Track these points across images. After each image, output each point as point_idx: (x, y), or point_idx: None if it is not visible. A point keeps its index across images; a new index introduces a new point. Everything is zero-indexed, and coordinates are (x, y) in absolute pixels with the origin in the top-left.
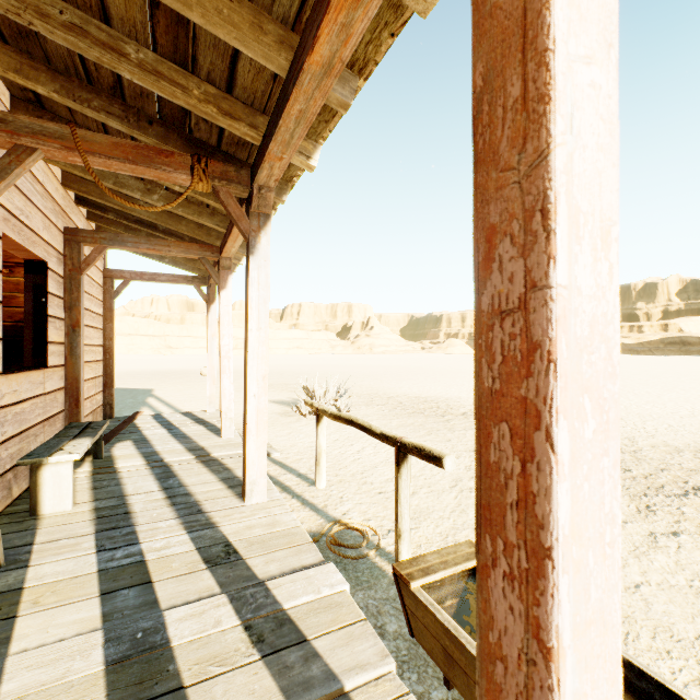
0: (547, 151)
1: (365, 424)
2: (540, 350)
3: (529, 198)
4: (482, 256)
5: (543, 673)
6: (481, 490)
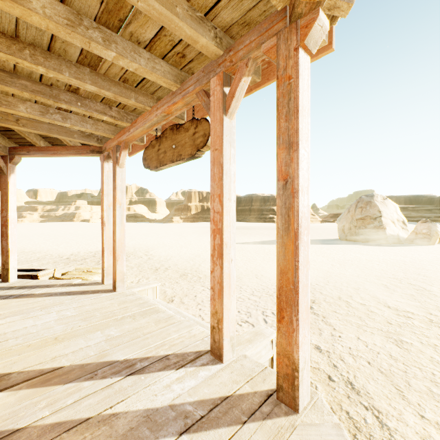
0: (8, 205)
1: None
2: (8, 220)
3: (7, 208)
4: (2, 211)
5: (8, 246)
6: (2, 233)
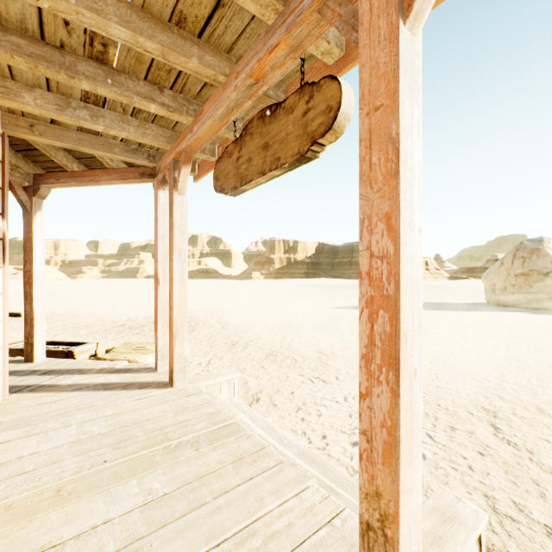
0: (33, 254)
1: None
2: (32, 276)
3: (31, 259)
4: (25, 264)
5: (33, 312)
6: (25, 295)
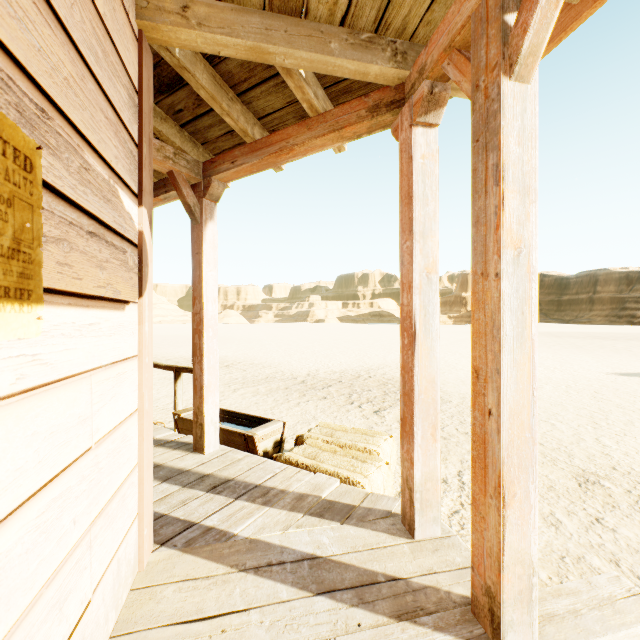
0: (203, 287)
1: (156, 363)
2: (202, 321)
3: (200, 294)
4: (194, 302)
5: (202, 376)
6: (194, 349)
